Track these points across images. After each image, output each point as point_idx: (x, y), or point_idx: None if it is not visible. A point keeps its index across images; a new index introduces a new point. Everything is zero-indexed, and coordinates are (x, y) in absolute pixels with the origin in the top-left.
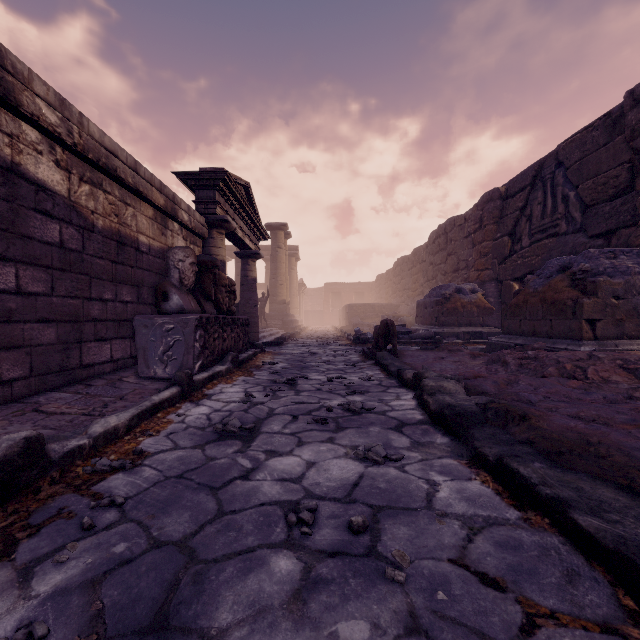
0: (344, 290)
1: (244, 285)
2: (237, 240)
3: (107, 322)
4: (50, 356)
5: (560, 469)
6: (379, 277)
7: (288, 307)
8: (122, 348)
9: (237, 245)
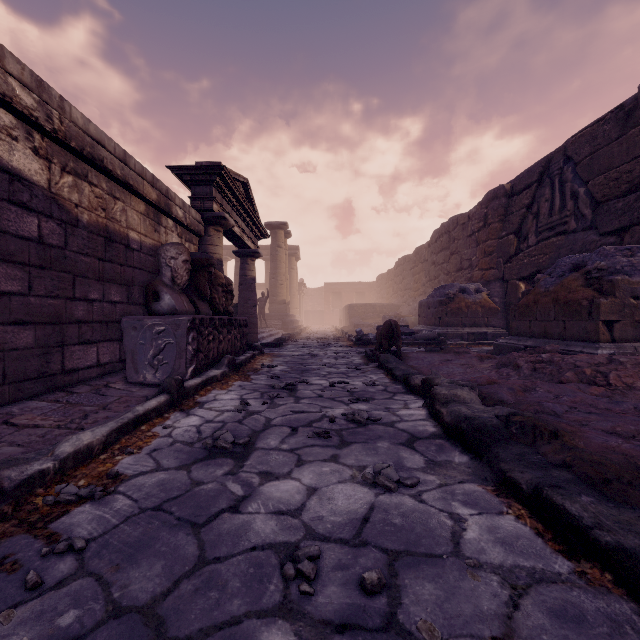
0: (345, 290)
1: (243, 285)
2: (235, 238)
3: (93, 324)
4: (27, 361)
5: (612, 503)
6: (380, 277)
7: (288, 307)
8: (110, 351)
9: (235, 243)
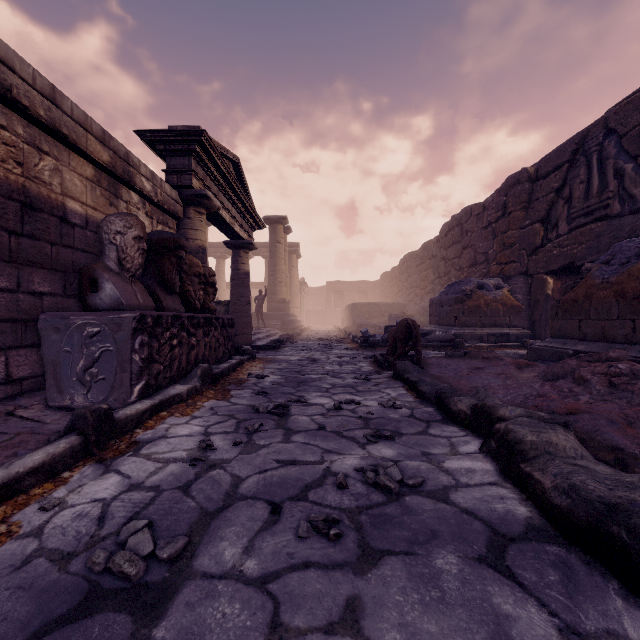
0: (347, 289)
1: (235, 280)
2: (224, 226)
3: None
4: None
5: None
6: (384, 275)
7: (288, 306)
8: (32, 361)
9: (225, 232)
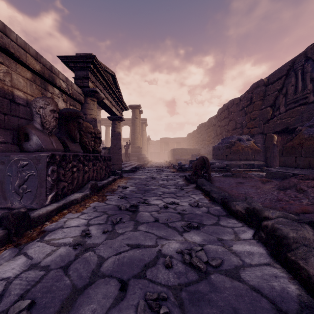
0: (170, 141)
1: (113, 136)
2: (107, 108)
3: None
4: None
5: None
6: (189, 134)
7: (141, 150)
8: None
9: (108, 112)
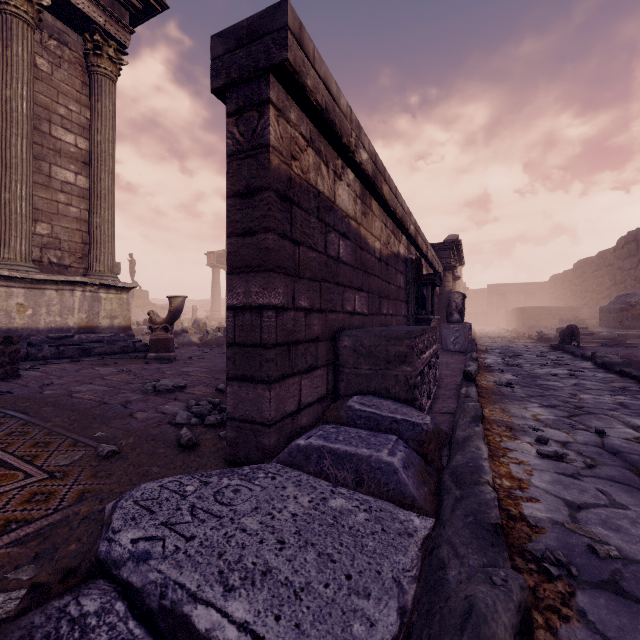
0: (510, 291)
1: None
2: None
3: None
4: None
5: None
6: (554, 277)
7: None
8: None
9: None
